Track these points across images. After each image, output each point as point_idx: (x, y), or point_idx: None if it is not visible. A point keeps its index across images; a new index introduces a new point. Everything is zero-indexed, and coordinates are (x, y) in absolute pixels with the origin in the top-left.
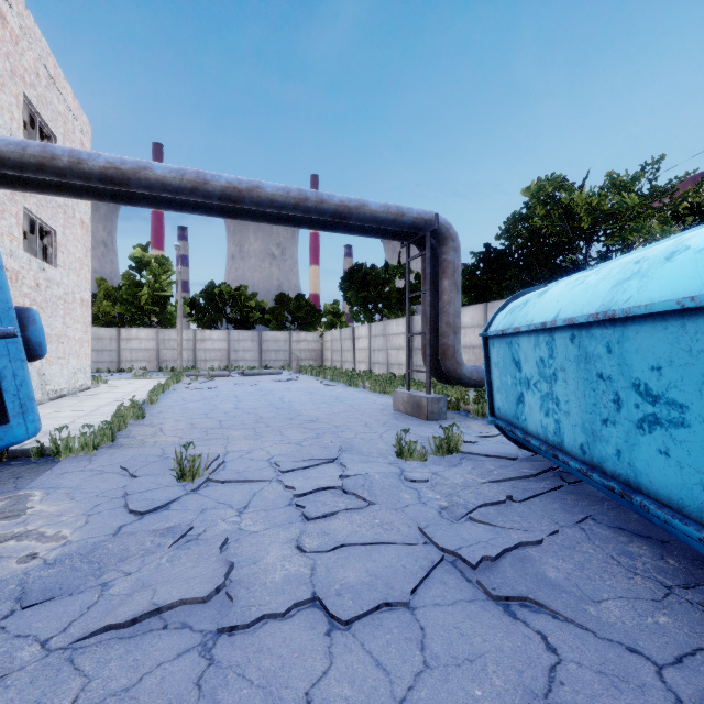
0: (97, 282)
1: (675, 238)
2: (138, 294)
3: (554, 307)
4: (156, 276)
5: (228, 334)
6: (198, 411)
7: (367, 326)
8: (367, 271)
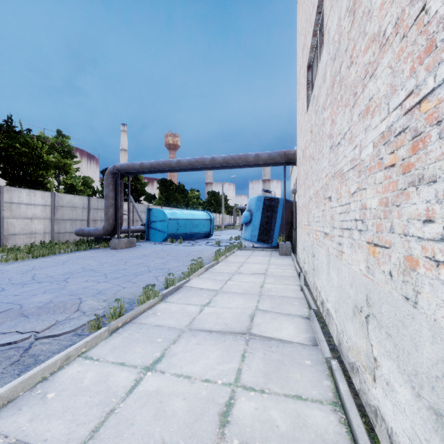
0: None
1: (182, 210)
2: None
3: (185, 216)
4: None
5: None
6: (186, 258)
7: None
8: None
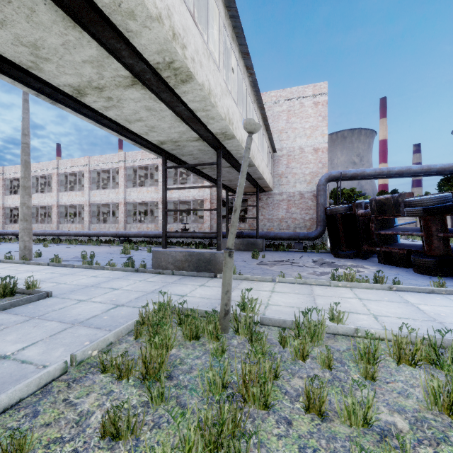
0: None
1: None
2: None
3: None
4: None
5: None
6: None
7: None
8: None
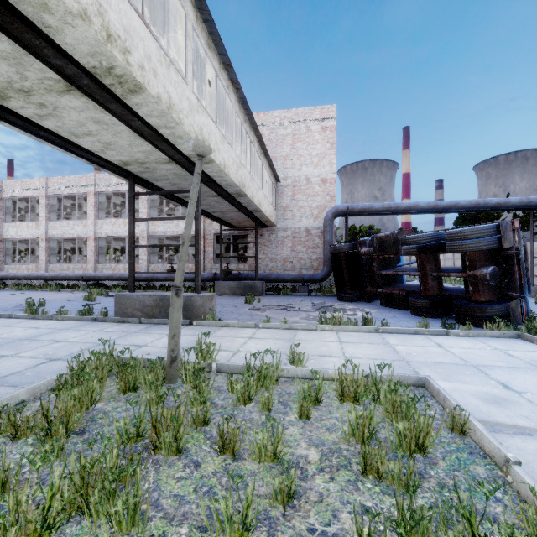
0: None
1: None
2: None
3: None
4: None
5: None
6: None
7: None
8: None
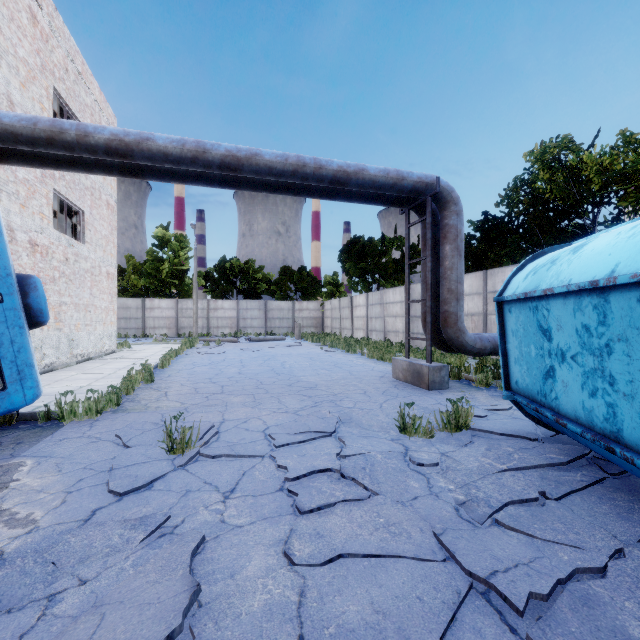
0: (126, 258)
1: None
2: (159, 268)
3: (606, 261)
4: (175, 252)
5: (237, 304)
6: (204, 376)
7: (365, 295)
8: (365, 243)
